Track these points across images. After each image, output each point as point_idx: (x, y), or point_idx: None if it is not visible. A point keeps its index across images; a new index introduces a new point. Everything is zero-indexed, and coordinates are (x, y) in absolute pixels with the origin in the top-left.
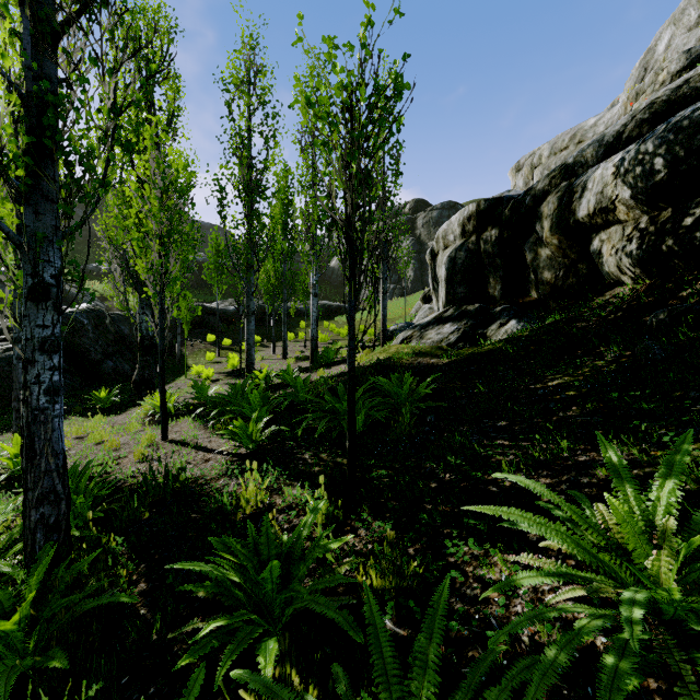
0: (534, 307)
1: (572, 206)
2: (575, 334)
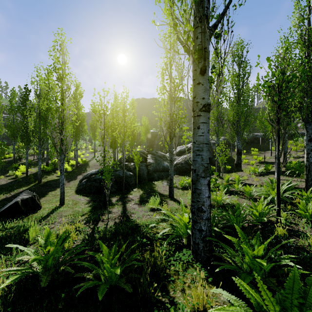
0: None
1: None
2: None
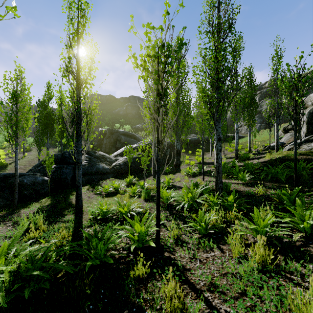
0: None
1: None
2: None
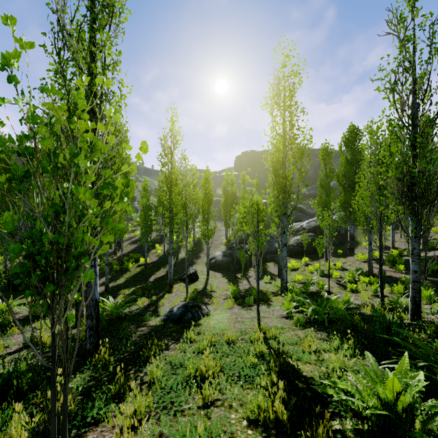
0: None
1: None
2: None
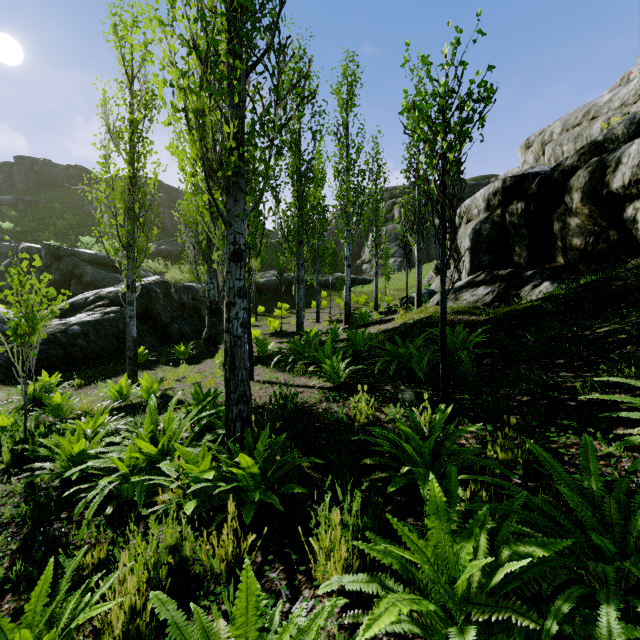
0: (561, 271)
1: (605, 179)
2: (614, 290)
